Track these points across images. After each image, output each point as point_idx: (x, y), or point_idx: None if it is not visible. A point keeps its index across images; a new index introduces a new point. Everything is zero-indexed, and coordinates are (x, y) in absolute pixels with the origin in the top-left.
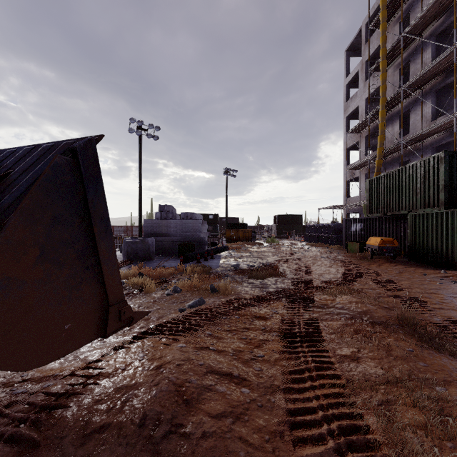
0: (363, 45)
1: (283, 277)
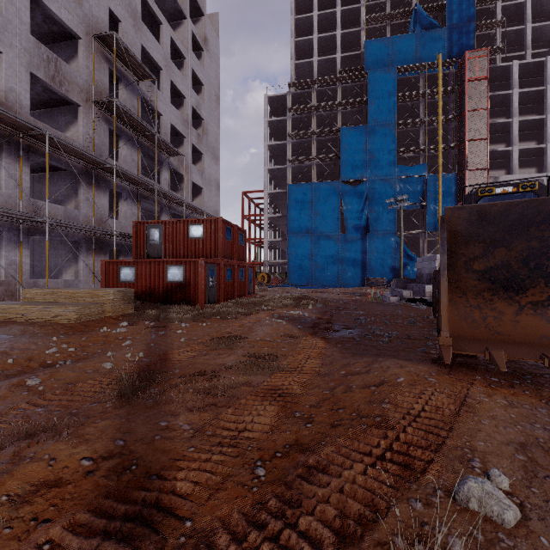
0: None
1: None
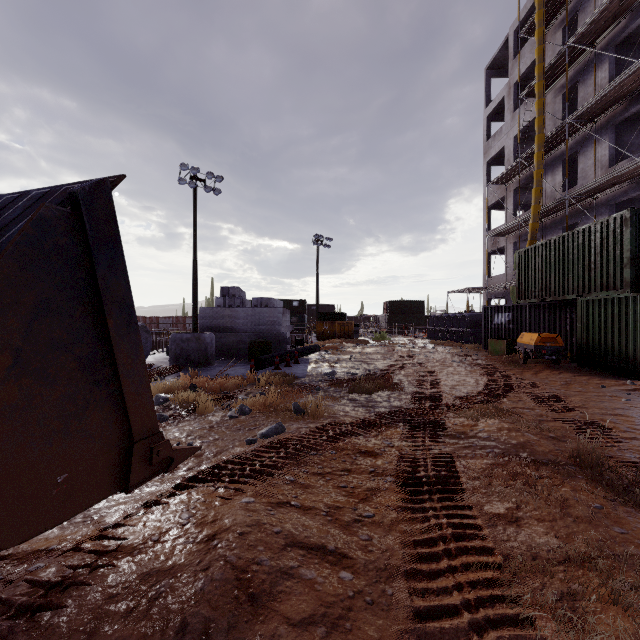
0: (511, 60)
1: (398, 390)
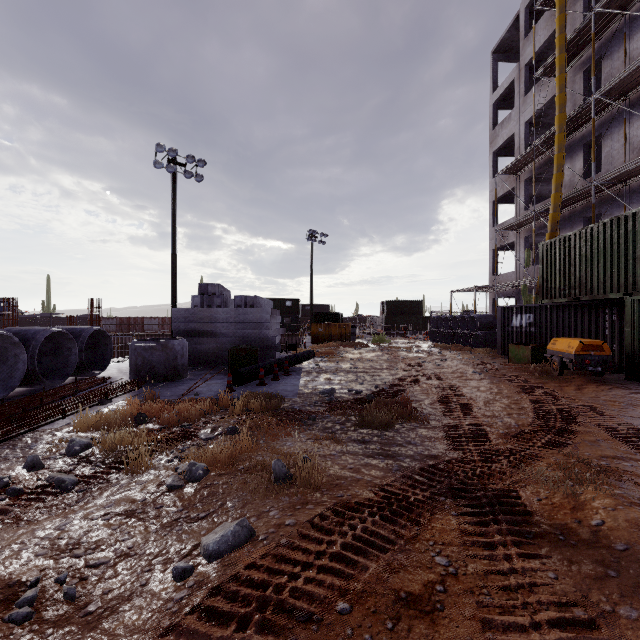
0: (522, 40)
1: (422, 421)
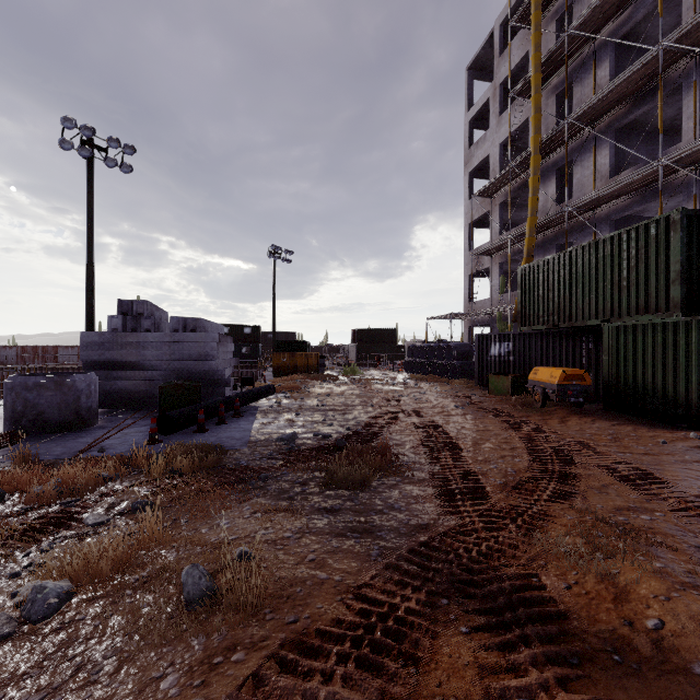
0: (497, 58)
1: (405, 473)
